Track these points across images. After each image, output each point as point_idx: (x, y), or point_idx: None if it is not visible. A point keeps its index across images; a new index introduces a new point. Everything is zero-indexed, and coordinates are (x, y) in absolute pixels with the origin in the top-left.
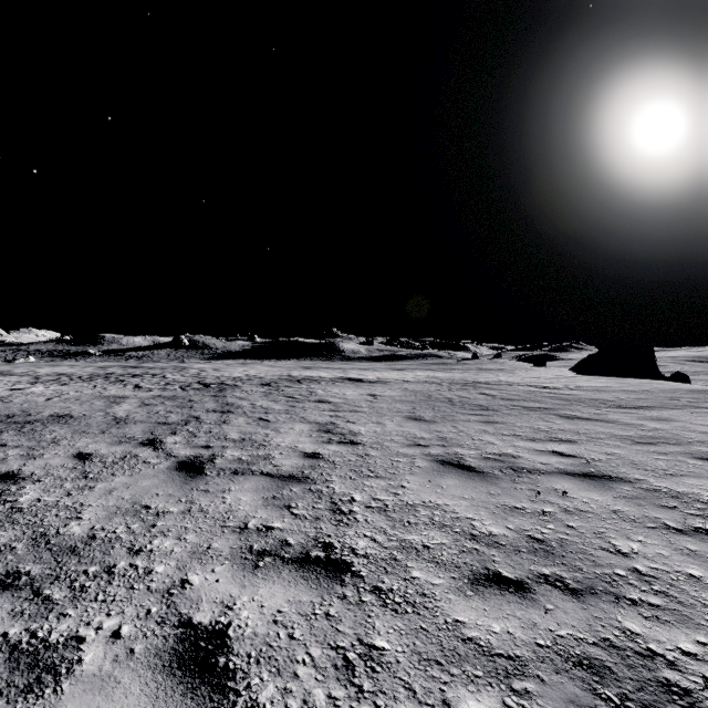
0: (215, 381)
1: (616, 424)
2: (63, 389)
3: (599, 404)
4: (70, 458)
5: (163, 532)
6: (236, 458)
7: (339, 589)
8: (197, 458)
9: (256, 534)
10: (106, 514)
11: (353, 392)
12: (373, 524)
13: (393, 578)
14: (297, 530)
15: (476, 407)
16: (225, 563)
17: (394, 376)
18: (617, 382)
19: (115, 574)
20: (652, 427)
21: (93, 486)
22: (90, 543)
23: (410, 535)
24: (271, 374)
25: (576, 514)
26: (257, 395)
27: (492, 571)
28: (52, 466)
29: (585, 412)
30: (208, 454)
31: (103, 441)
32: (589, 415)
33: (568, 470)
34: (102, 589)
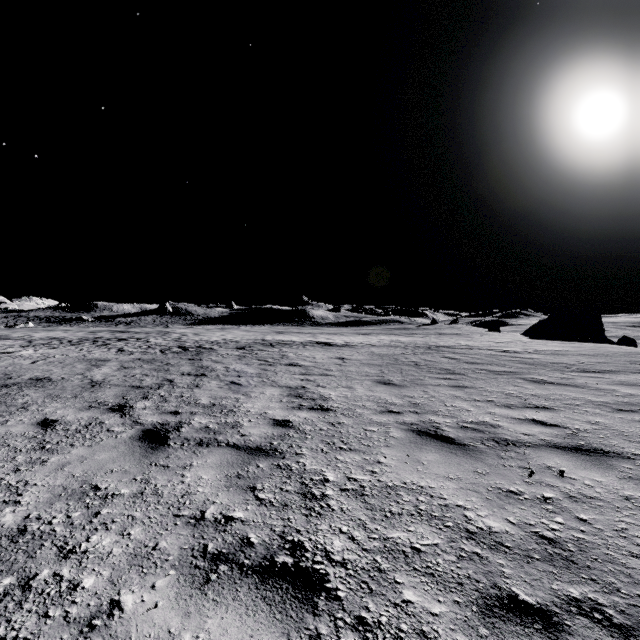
0: (193, 344)
1: (587, 389)
2: (51, 353)
3: (562, 368)
4: (33, 425)
5: (105, 524)
6: (203, 426)
7: (310, 621)
8: (163, 426)
9: (212, 528)
10: (48, 498)
11: (322, 355)
12: (349, 515)
13: (379, 601)
14: (261, 522)
15: (442, 371)
16: (169, 574)
17: (360, 340)
18: (572, 346)
19: (31, 591)
20: (625, 393)
21: (46, 459)
22: (16, 540)
23: (395, 532)
24: (246, 338)
25: (584, 502)
26: (231, 358)
27: (505, 591)
28: (12, 434)
29: (552, 376)
30: (175, 421)
31: (72, 407)
32: (556, 379)
33: (555, 443)
34: (7, 616)
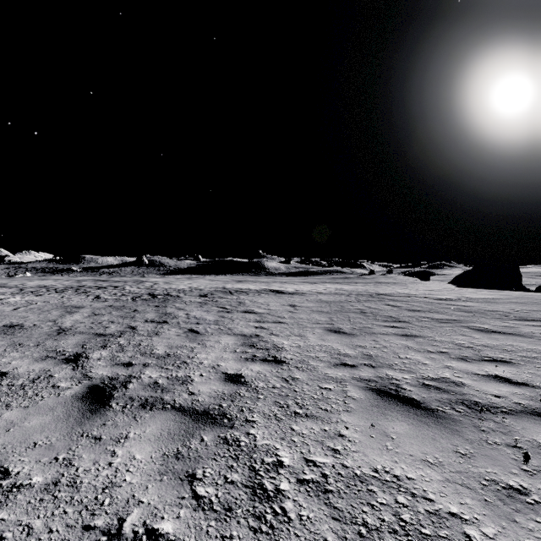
0: (162, 292)
1: (536, 339)
2: (34, 300)
3: (500, 316)
4: None
5: None
6: (152, 381)
7: None
8: (111, 381)
9: None
10: None
11: (275, 302)
12: (311, 531)
13: None
14: None
15: (388, 319)
16: None
17: (309, 288)
18: (500, 294)
19: None
20: None
21: None
22: None
23: None
24: (209, 286)
25: None
26: (193, 305)
27: None
28: None
29: (494, 324)
30: (125, 374)
31: (29, 357)
32: (500, 328)
33: (534, 408)
34: None
